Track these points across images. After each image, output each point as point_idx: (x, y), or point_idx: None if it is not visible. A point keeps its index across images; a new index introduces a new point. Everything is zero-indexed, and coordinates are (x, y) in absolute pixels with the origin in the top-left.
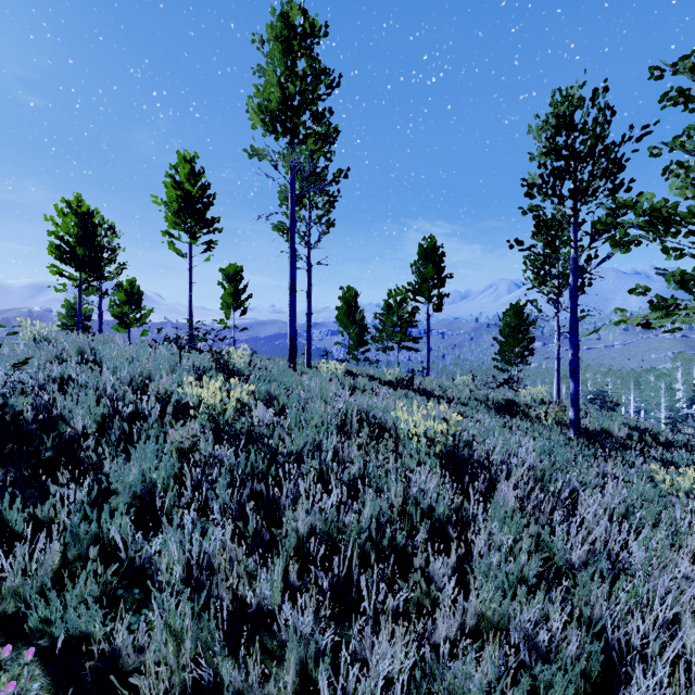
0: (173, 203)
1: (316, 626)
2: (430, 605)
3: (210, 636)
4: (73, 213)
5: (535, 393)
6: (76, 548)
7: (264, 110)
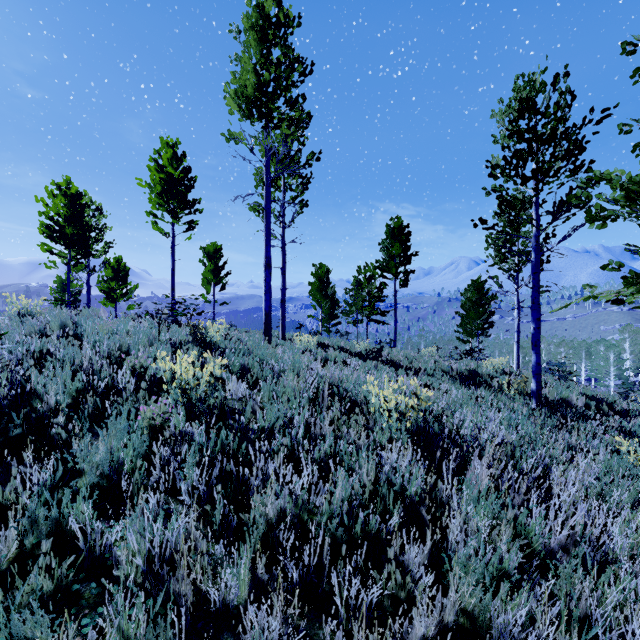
0: (156, 185)
1: (284, 627)
2: (405, 598)
3: None
4: (62, 194)
5: (497, 364)
6: (34, 536)
7: (240, 95)
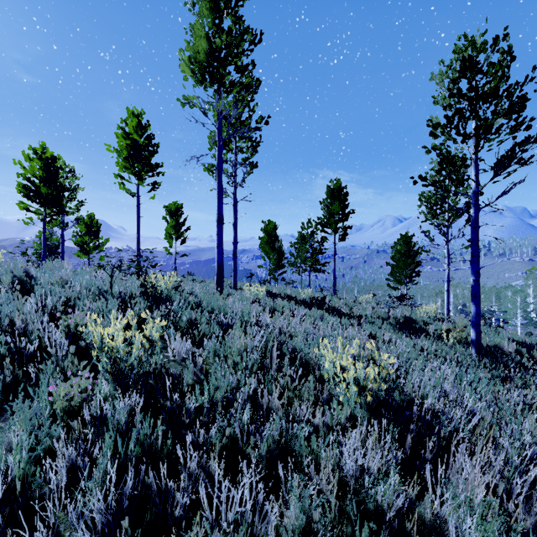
0: (123, 150)
1: None
2: None
3: None
4: (38, 158)
5: (430, 311)
6: None
7: (194, 61)
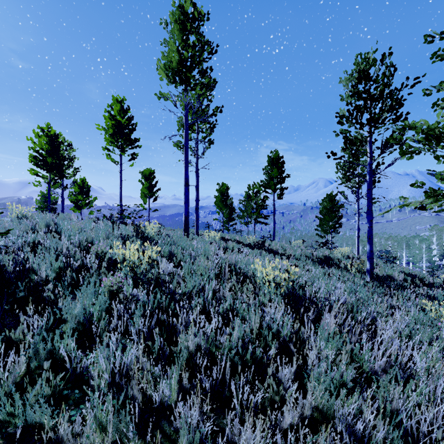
0: (109, 129)
1: (200, 417)
2: (279, 400)
3: (126, 426)
4: (45, 135)
5: (344, 252)
6: (36, 361)
7: (168, 68)
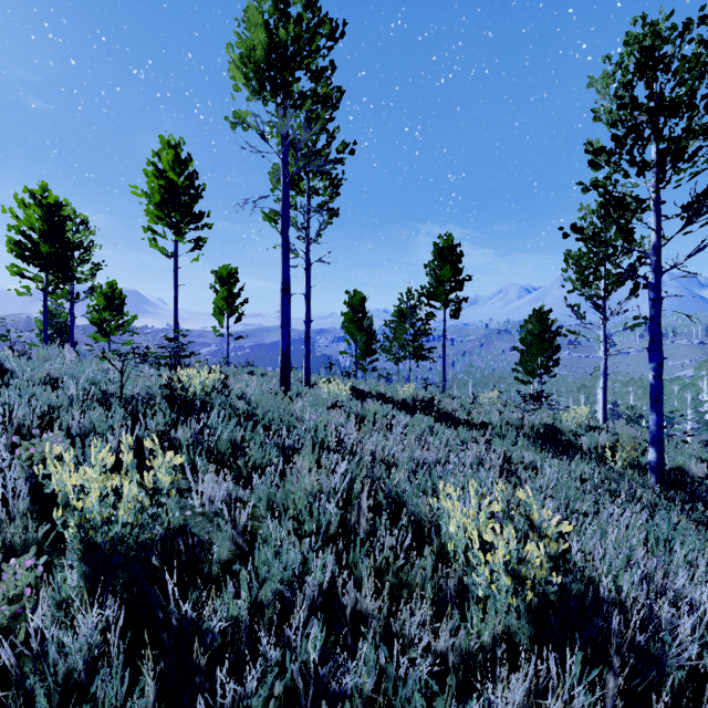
0: (154, 194)
1: None
2: None
3: None
4: (36, 204)
5: (581, 417)
6: None
7: (247, 62)
